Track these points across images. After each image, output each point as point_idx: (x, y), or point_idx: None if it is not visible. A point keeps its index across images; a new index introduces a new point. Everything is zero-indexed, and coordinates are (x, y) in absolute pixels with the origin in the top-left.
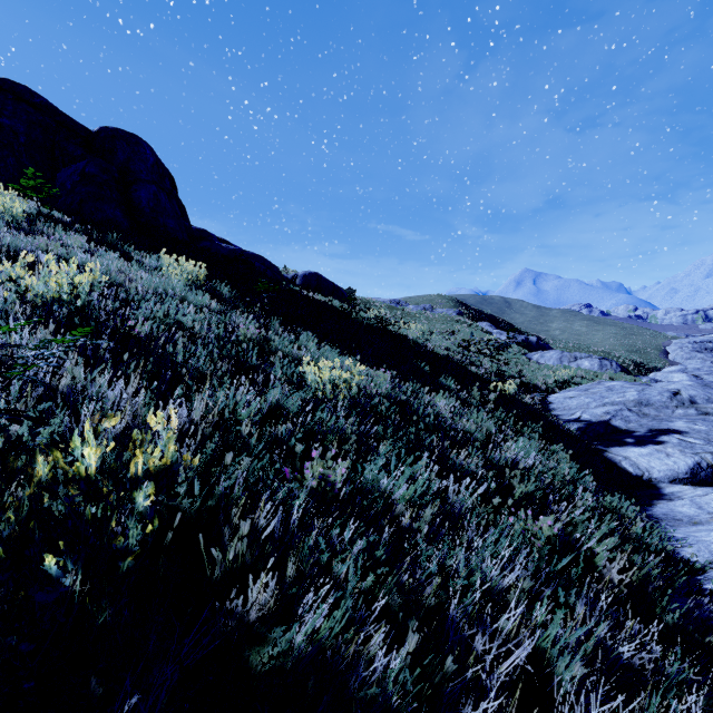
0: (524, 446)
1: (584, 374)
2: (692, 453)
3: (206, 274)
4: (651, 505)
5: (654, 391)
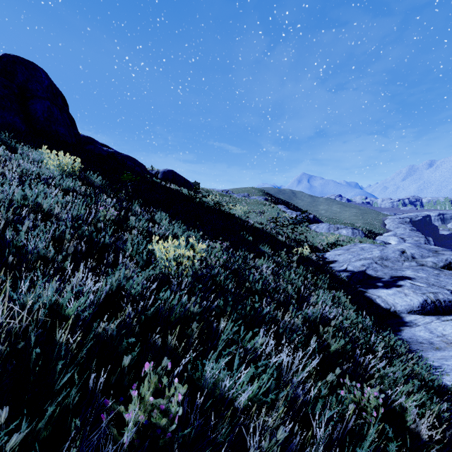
0: (322, 297)
1: (343, 239)
2: (421, 294)
3: (83, 167)
4: (399, 330)
5: (390, 250)
